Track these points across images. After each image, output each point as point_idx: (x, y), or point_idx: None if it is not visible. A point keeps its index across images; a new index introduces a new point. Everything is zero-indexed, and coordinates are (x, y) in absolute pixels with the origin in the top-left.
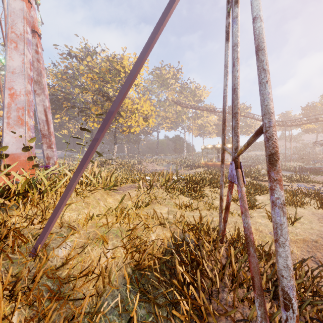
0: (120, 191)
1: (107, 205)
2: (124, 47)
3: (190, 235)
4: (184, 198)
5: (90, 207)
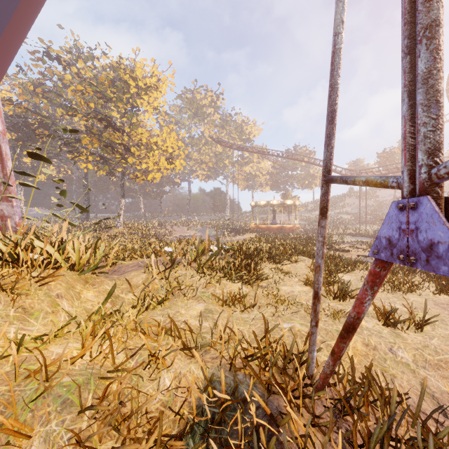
0: (118, 272)
1: (78, 305)
2: (137, 48)
3: (246, 374)
4: (231, 283)
5: (6, 326)
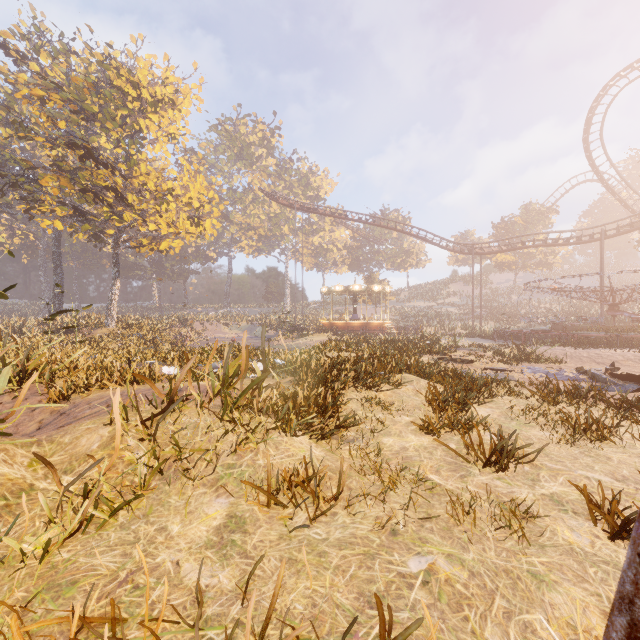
0: (66, 418)
1: None
2: (139, 35)
3: None
4: (289, 439)
5: None
